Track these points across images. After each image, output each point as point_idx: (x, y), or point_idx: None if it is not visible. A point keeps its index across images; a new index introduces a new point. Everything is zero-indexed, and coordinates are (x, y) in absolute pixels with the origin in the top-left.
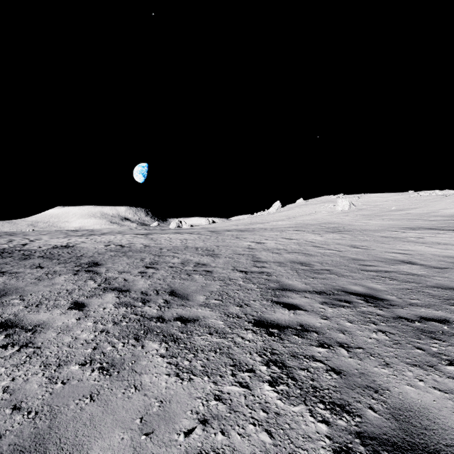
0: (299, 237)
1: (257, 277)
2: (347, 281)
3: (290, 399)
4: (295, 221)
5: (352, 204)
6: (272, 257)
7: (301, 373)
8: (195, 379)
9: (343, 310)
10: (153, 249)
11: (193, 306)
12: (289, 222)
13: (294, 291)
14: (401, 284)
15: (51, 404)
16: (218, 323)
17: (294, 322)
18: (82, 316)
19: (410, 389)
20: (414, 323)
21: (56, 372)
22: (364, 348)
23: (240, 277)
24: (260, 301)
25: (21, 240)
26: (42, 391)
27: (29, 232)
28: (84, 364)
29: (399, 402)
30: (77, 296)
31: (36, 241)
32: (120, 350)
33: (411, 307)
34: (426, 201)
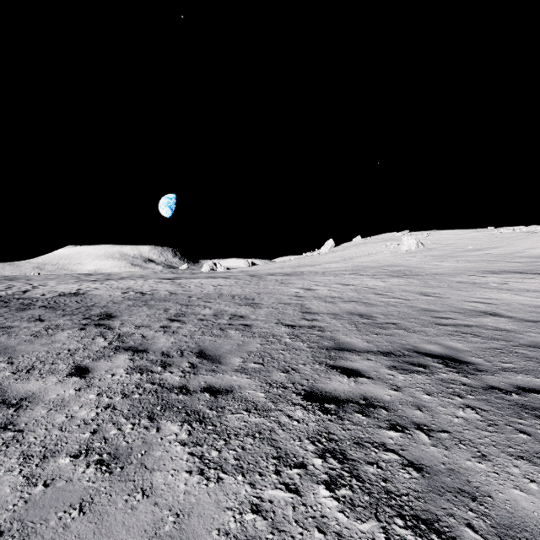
0: (356, 282)
1: (307, 333)
2: (419, 339)
3: (356, 511)
4: (352, 263)
5: (419, 243)
6: (324, 307)
7: (368, 469)
8: (225, 478)
9: (418, 377)
10: (180, 297)
11: (226, 372)
12: (345, 264)
13: (353, 351)
14: (487, 342)
15: (24, 519)
16: (258, 395)
17: (356, 394)
18: (83, 386)
19: (519, 494)
20: (511, 395)
21: (38, 468)
22: (451, 432)
23: (286, 333)
24: (312, 364)
25: (22, 286)
26: (14, 497)
27: (33, 276)
28: (77, 456)
29: (507, 516)
30: (81, 358)
31: (40, 287)
32: (128, 434)
33: (504, 373)
34: (509, 239)
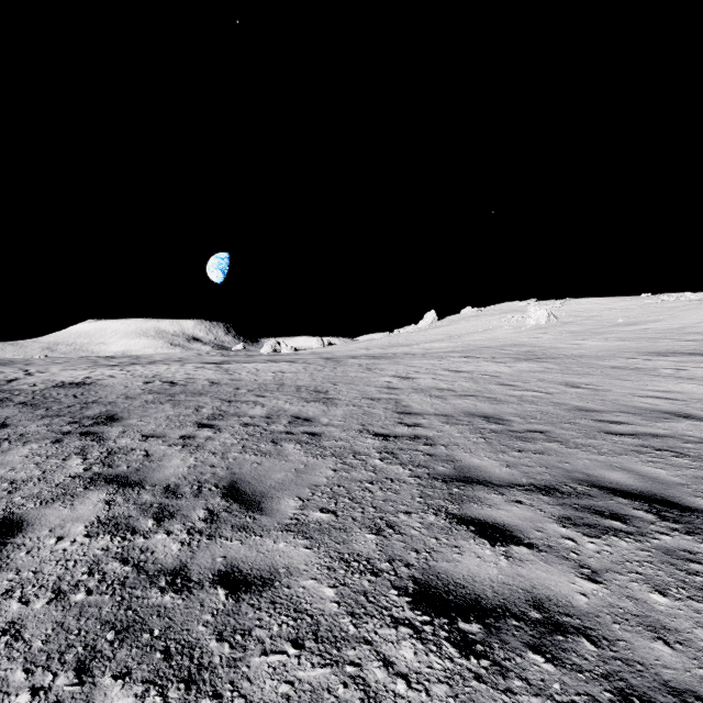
0: (471, 368)
1: (409, 449)
2: (590, 460)
3: None
4: (461, 342)
5: (551, 315)
6: (430, 404)
7: None
8: None
9: (621, 545)
10: (224, 389)
11: (268, 532)
12: (452, 343)
13: (489, 484)
14: None
15: None
16: (323, 593)
17: (517, 591)
18: None
19: None
20: None
21: None
22: None
23: (375, 449)
24: (421, 514)
25: (13, 373)
26: None
27: (36, 359)
28: None
29: None
30: (23, 498)
31: (36, 375)
32: None
33: None
34: (673, 310)
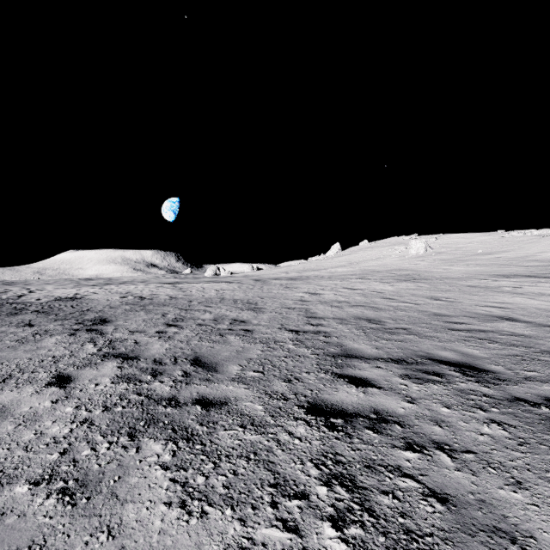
0: (364, 286)
1: (312, 339)
2: (432, 345)
3: None
4: (358, 267)
5: (428, 247)
6: (330, 311)
7: (383, 501)
8: (210, 512)
9: (434, 387)
10: (180, 301)
11: (222, 382)
12: (351, 268)
13: (362, 358)
14: (505, 348)
15: None
16: (256, 408)
17: (366, 407)
18: (62, 397)
19: None
20: (540, 408)
21: None
22: (476, 452)
23: (290, 339)
24: (316, 373)
25: (19, 291)
26: None
27: (32, 281)
28: (37, 483)
29: None
30: (65, 365)
31: (37, 292)
32: (103, 455)
33: (529, 383)
34: (520, 243)
